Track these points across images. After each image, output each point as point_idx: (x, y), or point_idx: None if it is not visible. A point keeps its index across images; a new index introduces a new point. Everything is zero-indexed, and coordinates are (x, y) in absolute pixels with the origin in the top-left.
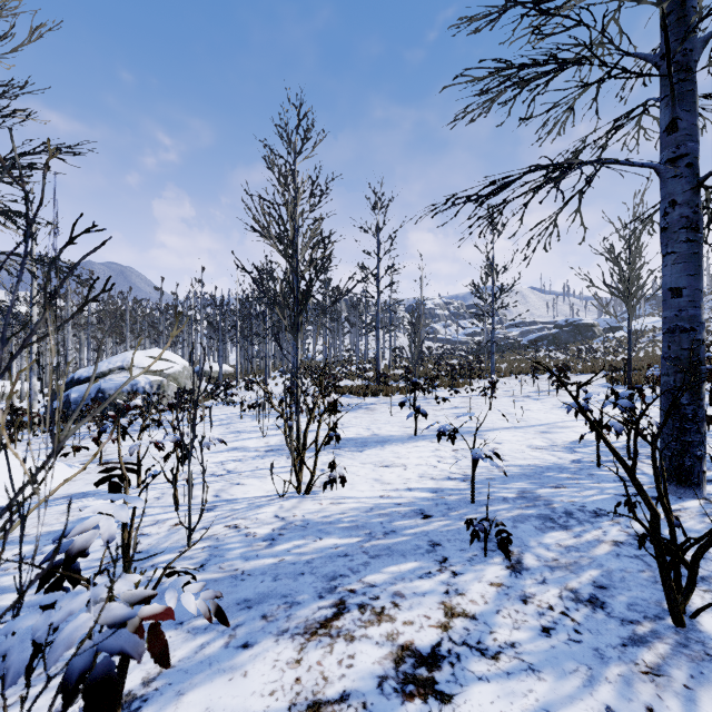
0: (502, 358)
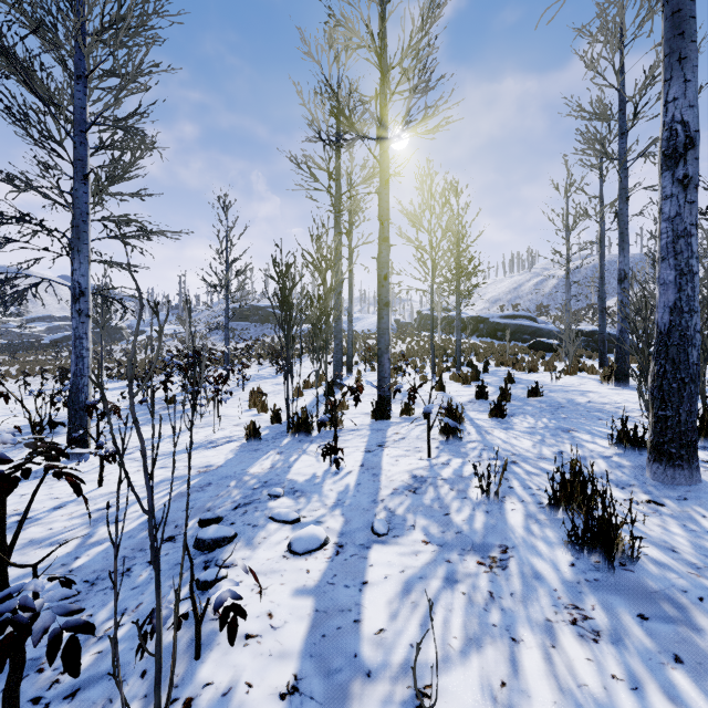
0: (15, 360)
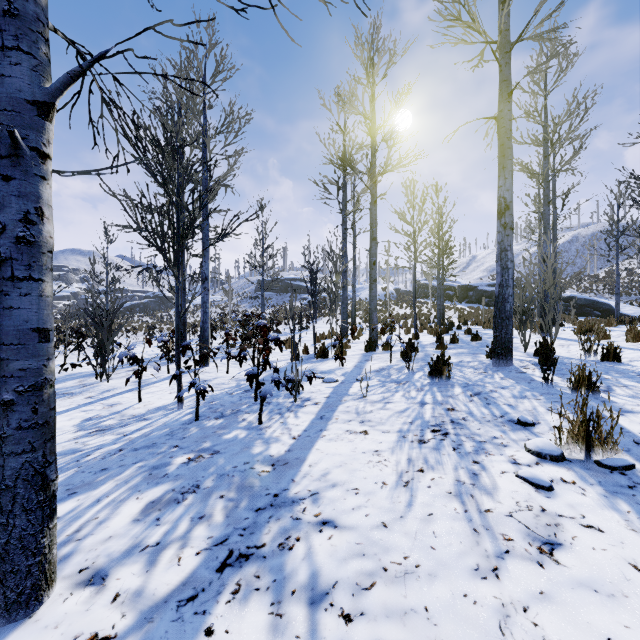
0: None
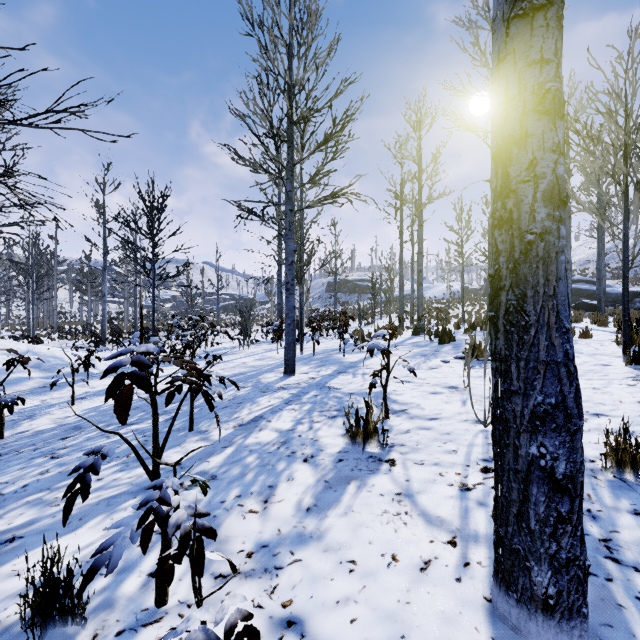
0: None
